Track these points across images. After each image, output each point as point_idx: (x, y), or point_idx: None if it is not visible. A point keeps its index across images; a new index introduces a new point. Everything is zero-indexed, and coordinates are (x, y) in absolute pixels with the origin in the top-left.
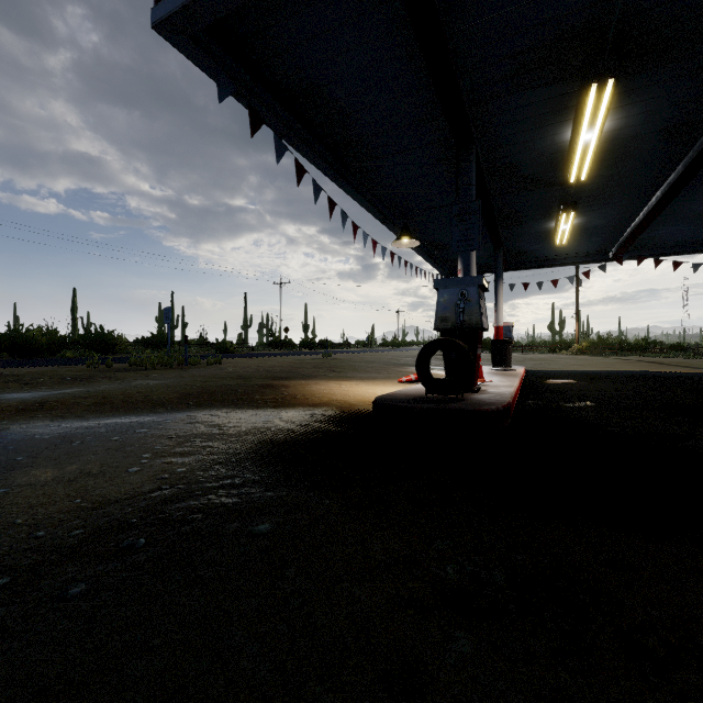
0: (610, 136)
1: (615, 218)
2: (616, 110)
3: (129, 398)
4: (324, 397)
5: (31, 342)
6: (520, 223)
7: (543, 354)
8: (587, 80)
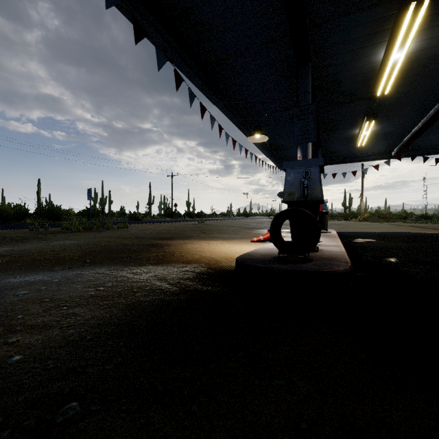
0: (412, 57)
1: (401, 126)
2: (422, 32)
3: (40, 256)
4: (196, 254)
5: (3, 213)
6: (334, 130)
7: (340, 221)
8: (405, 2)
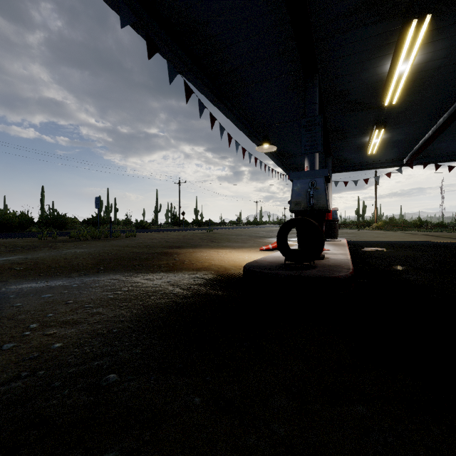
0: (418, 68)
1: (411, 134)
2: (426, 45)
3: (54, 263)
4: (205, 262)
5: (8, 221)
6: (344, 138)
7: (353, 229)
8: (408, 18)
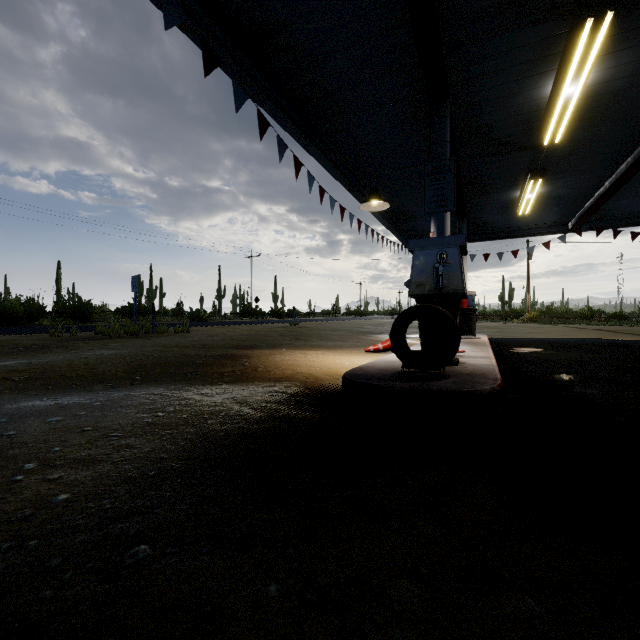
0: (592, 91)
1: (580, 186)
2: (605, 58)
3: (70, 371)
4: (288, 369)
5: (9, 310)
6: (485, 192)
7: (496, 322)
8: (579, 17)
